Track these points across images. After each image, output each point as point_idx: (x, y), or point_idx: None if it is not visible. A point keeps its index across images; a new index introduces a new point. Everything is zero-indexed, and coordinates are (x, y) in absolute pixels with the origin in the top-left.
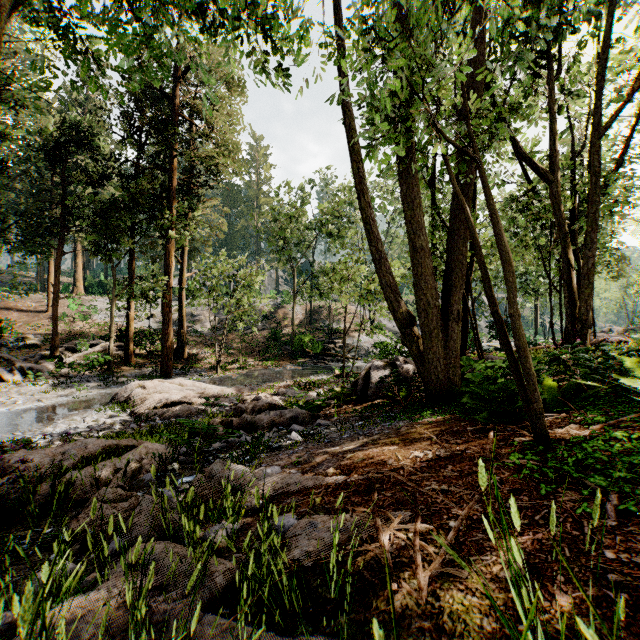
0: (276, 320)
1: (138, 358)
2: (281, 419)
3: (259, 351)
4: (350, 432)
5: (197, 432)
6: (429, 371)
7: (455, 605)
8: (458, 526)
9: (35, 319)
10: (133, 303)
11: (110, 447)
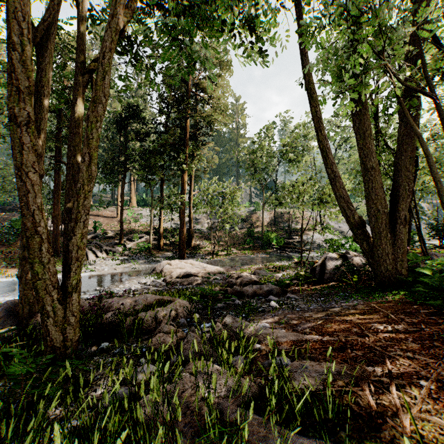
0: (250, 222)
1: (165, 246)
2: (260, 291)
3: (239, 243)
4: (315, 305)
5: (205, 295)
6: (378, 263)
7: (438, 443)
8: (429, 385)
9: (111, 222)
10: (162, 212)
11: (158, 300)
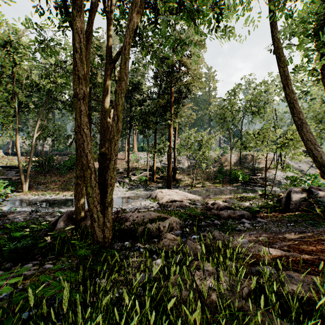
0: (220, 162)
1: (157, 179)
2: (234, 215)
3: (211, 178)
4: (285, 228)
5: (189, 215)
6: None
7: None
8: None
9: (121, 162)
10: (155, 155)
11: (158, 216)
